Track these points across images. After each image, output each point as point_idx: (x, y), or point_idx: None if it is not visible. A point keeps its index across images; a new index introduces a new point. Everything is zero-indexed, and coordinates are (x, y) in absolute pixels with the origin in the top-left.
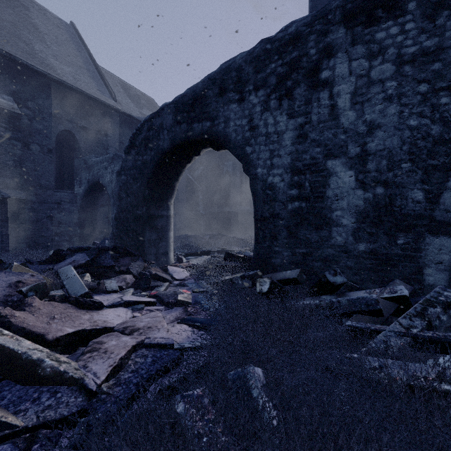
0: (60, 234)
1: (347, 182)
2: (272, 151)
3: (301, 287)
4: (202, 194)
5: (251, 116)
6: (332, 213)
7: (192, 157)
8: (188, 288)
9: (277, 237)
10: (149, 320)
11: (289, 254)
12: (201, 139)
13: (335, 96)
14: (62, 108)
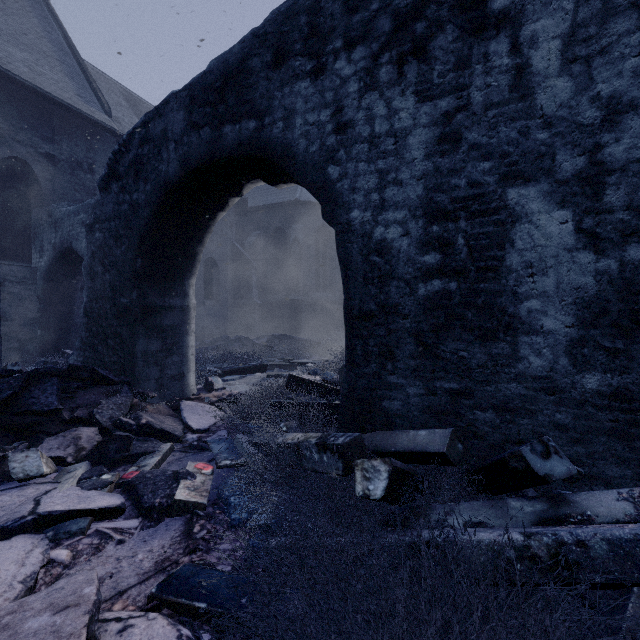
0: (1, 338)
1: (554, 236)
2: (383, 172)
3: (450, 469)
4: (257, 274)
5: (339, 103)
6: (520, 305)
7: (227, 199)
8: (209, 457)
9: (395, 354)
10: (40, 626)
11: (420, 391)
12: (238, 157)
13: (526, 45)
14: (6, 119)
